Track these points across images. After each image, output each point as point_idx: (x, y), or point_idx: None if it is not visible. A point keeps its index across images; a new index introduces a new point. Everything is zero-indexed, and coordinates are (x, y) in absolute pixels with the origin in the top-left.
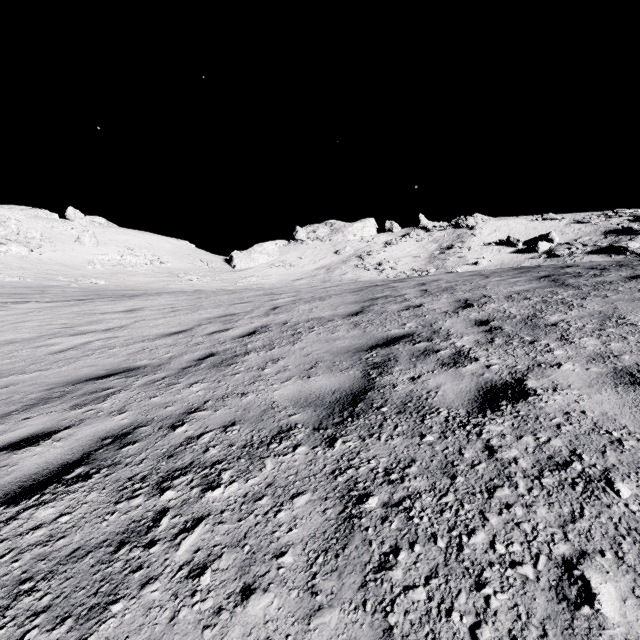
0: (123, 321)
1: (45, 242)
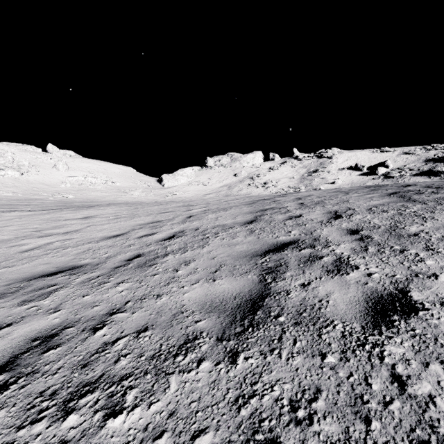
0: (79, 226)
1: (32, 168)
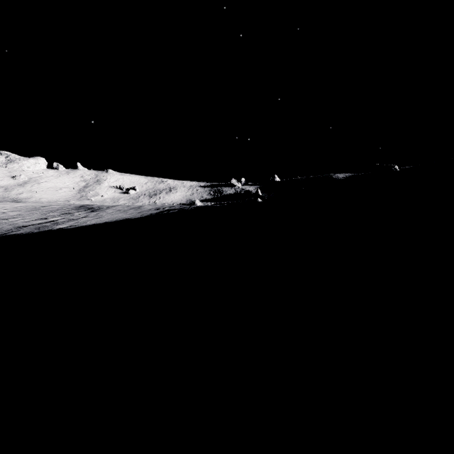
0: None
1: None
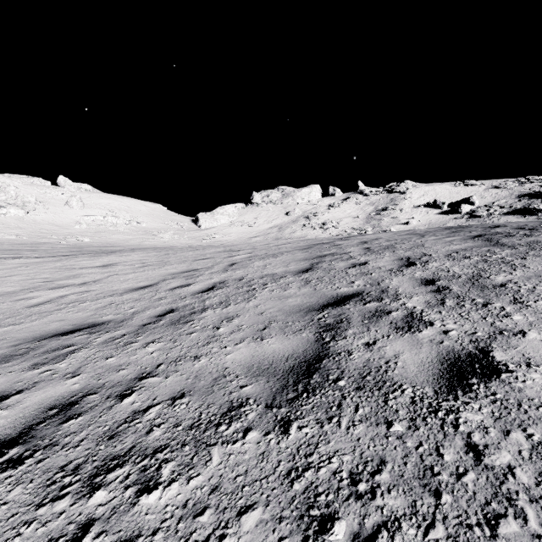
0: (98, 275)
1: (39, 205)
